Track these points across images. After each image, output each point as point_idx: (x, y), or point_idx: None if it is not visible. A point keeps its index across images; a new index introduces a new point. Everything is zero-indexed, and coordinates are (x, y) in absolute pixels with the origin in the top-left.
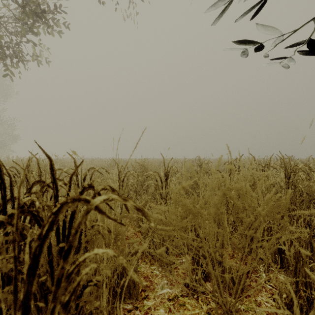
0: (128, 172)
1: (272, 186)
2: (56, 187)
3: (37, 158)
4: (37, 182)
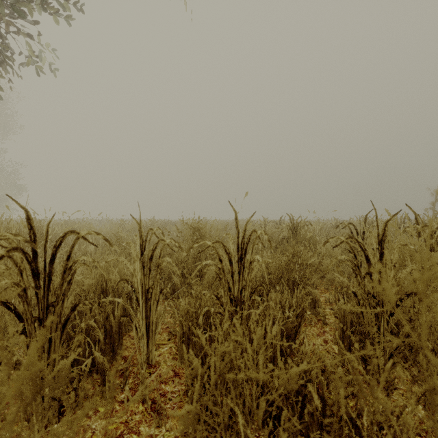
0: (162, 242)
1: None
2: None
3: None
4: None
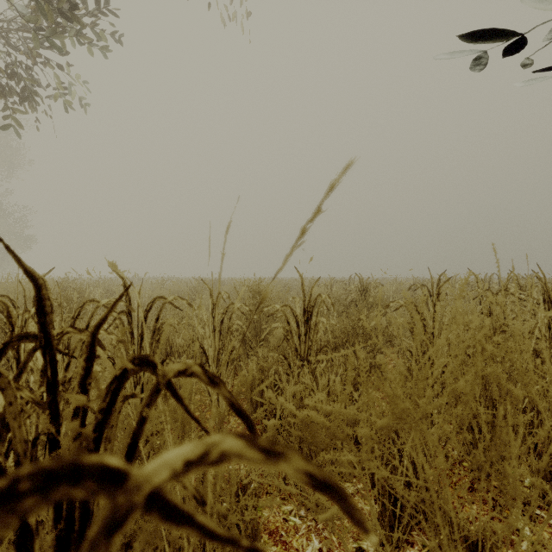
0: (232, 305)
1: (531, 337)
2: (52, 361)
3: (43, 278)
4: (18, 338)
